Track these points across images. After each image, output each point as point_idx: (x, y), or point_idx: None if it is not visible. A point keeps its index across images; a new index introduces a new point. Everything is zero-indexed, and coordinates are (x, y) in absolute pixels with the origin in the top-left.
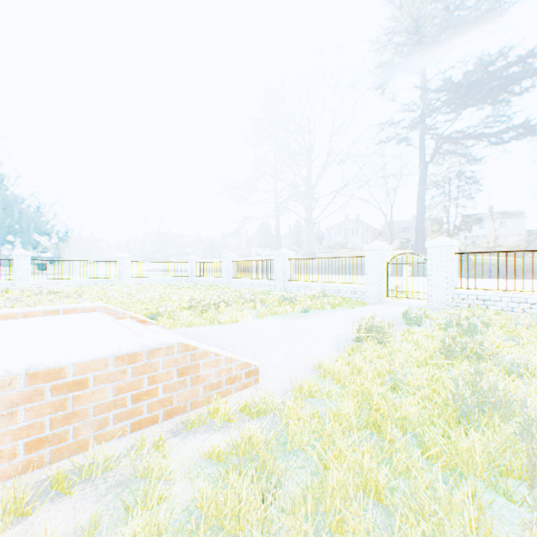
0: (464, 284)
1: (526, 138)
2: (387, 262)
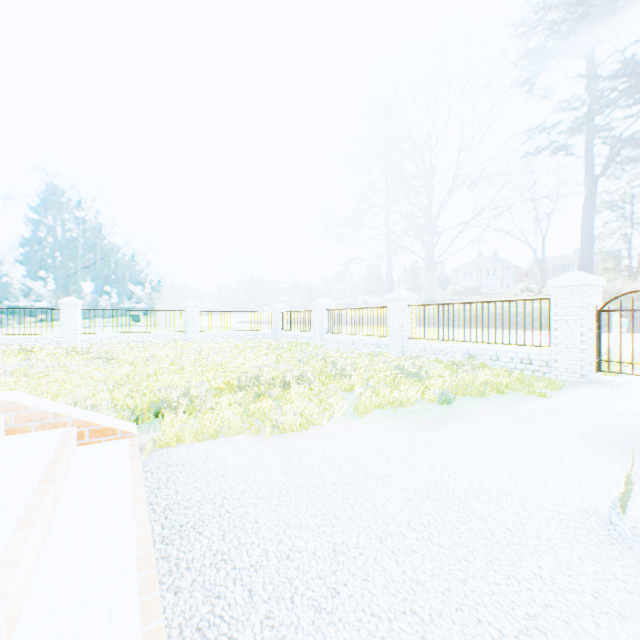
0: None
1: None
2: (596, 307)
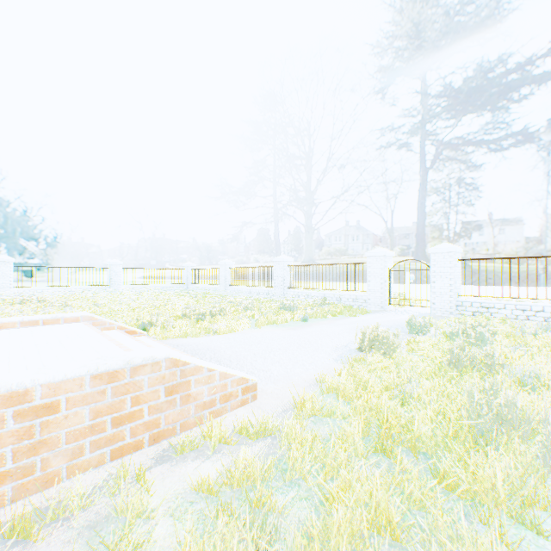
0: (465, 292)
1: (526, 144)
2: (389, 268)
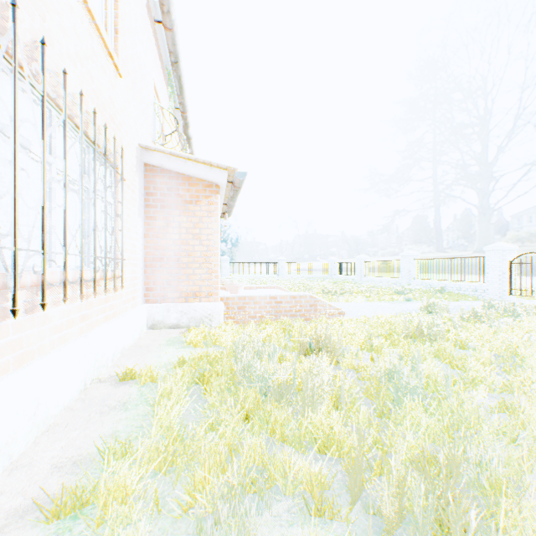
0: None
1: None
2: (510, 261)
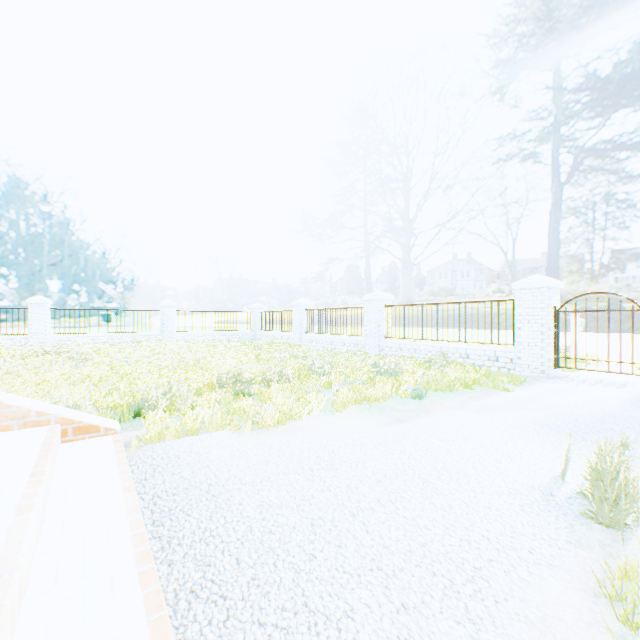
0: None
1: None
2: (555, 308)
